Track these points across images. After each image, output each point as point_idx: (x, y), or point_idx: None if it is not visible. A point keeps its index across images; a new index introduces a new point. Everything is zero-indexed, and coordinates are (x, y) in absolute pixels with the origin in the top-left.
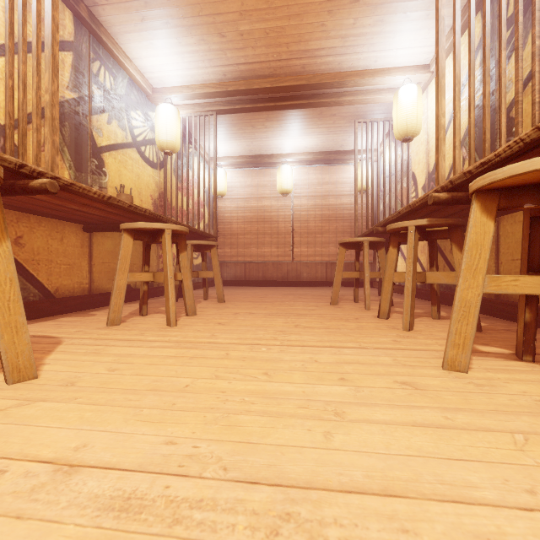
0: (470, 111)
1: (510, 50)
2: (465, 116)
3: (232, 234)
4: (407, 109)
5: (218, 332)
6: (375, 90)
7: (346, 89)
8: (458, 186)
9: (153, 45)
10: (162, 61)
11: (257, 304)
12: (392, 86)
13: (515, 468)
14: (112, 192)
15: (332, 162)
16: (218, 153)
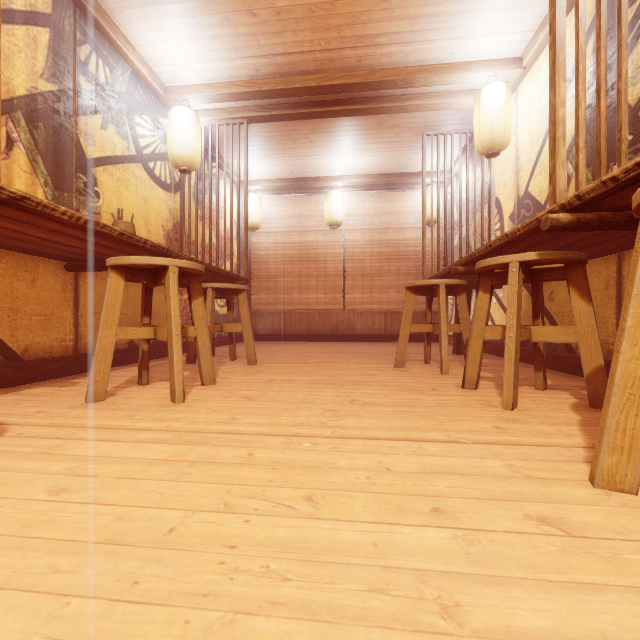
0: (599, 99)
1: (639, 26)
2: (571, 120)
3: (269, 276)
4: (493, 114)
5: (241, 412)
6: (449, 92)
7: (413, 90)
8: (590, 202)
9: (163, 27)
10: (175, 49)
11: (299, 366)
12: (472, 87)
13: None
14: (108, 220)
15: (393, 187)
16: (251, 176)
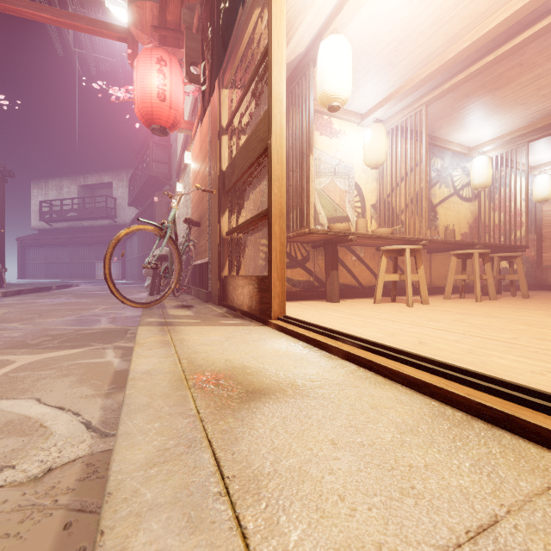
0: None
1: None
2: None
3: None
4: None
5: (504, 305)
6: None
7: None
8: None
9: (468, 130)
10: (475, 133)
11: None
12: None
13: None
14: (441, 228)
15: None
16: (539, 161)
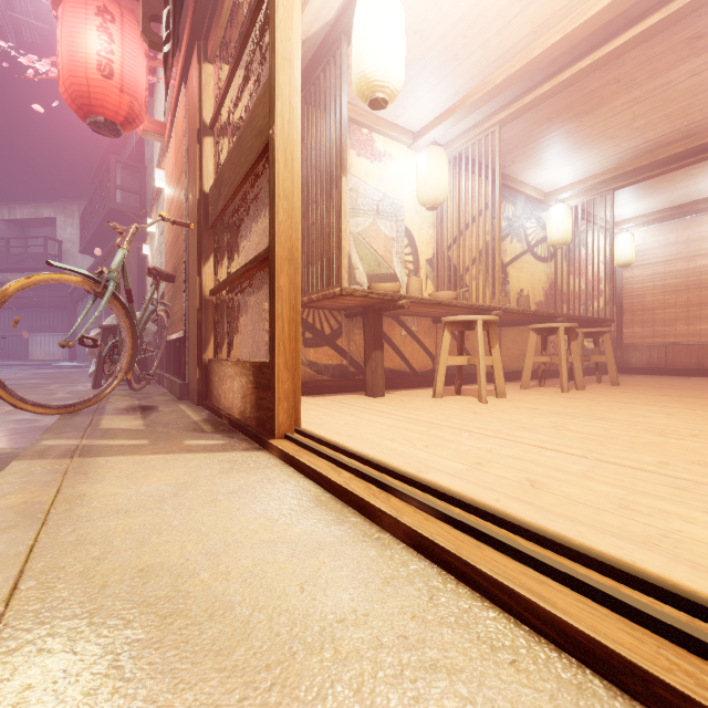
0: None
1: None
2: None
3: (644, 309)
4: None
5: (599, 397)
6: None
7: None
8: None
9: (546, 169)
10: (553, 174)
11: (658, 389)
12: None
13: (707, 429)
14: (513, 295)
15: None
16: (621, 217)
